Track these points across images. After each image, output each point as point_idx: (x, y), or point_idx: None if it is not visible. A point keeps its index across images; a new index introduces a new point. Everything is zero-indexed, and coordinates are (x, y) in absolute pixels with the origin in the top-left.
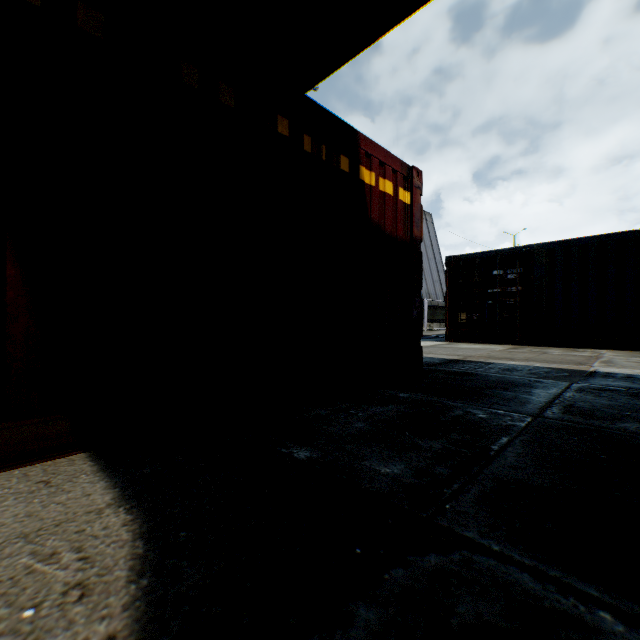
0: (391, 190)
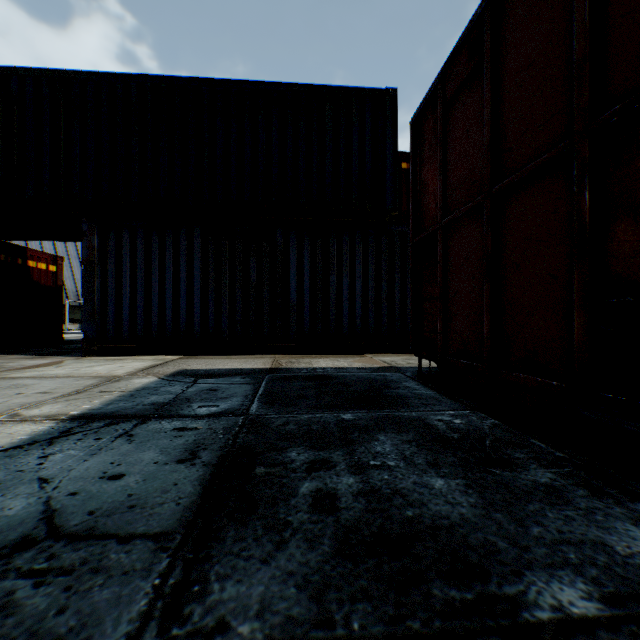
0: (46, 267)
